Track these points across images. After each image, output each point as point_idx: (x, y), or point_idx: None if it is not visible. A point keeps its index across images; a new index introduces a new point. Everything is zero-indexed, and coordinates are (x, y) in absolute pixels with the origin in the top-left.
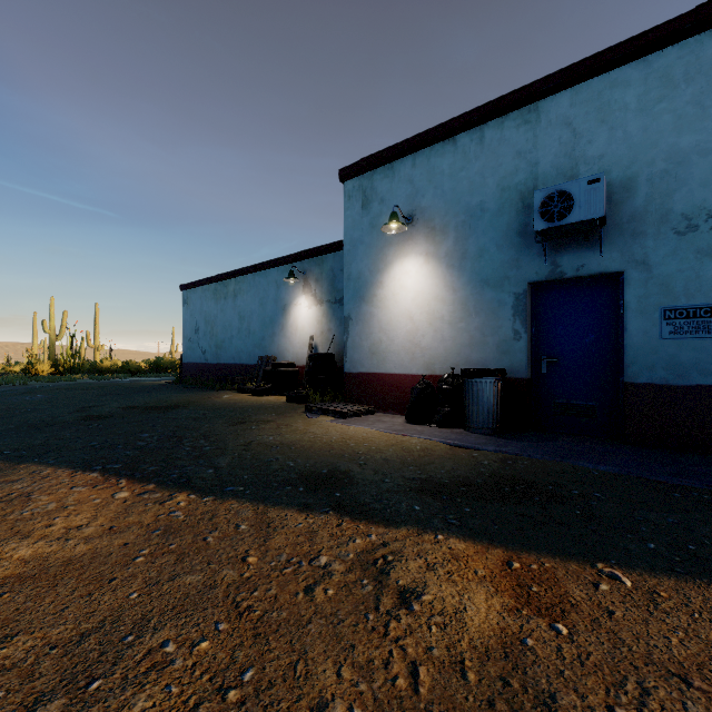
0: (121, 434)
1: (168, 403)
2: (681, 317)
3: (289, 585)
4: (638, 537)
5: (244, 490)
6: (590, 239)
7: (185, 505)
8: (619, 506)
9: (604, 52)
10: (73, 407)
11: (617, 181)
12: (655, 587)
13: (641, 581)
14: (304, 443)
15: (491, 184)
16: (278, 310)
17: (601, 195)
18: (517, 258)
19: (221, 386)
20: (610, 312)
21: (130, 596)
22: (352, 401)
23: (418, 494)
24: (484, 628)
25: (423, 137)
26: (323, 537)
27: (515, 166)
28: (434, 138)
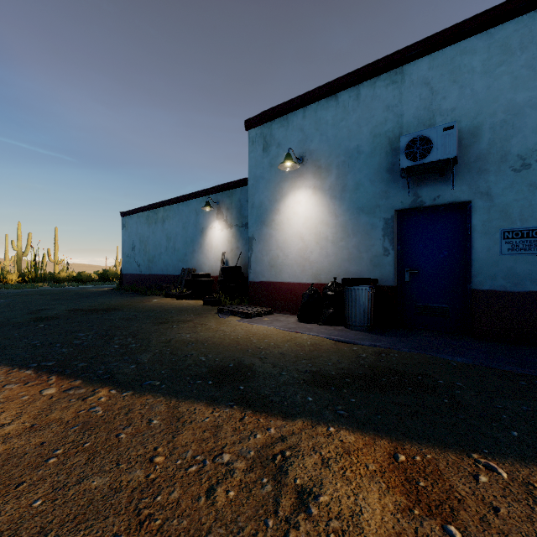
0: (62, 333)
1: (107, 306)
2: (517, 237)
3: (192, 487)
4: (501, 425)
5: (160, 384)
6: (444, 175)
7: (105, 400)
8: (479, 395)
9: (456, 26)
10: (28, 310)
11: (466, 129)
12: (529, 478)
13: (514, 471)
14: (215, 340)
15: (365, 131)
16: (197, 232)
17: (454, 139)
18: (386, 190)
19: (152, 292)
20: (459, 233)
21: (33, 504)
22: (255, 304)
23: (311, 386)
24: (381, 533)
25: (311, 94)
26: (226, 432)
27: (385, 117)
28: (320, 95)
